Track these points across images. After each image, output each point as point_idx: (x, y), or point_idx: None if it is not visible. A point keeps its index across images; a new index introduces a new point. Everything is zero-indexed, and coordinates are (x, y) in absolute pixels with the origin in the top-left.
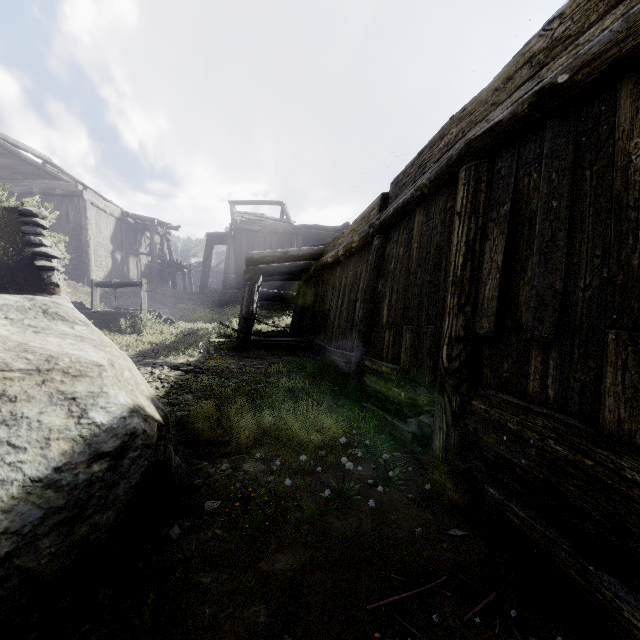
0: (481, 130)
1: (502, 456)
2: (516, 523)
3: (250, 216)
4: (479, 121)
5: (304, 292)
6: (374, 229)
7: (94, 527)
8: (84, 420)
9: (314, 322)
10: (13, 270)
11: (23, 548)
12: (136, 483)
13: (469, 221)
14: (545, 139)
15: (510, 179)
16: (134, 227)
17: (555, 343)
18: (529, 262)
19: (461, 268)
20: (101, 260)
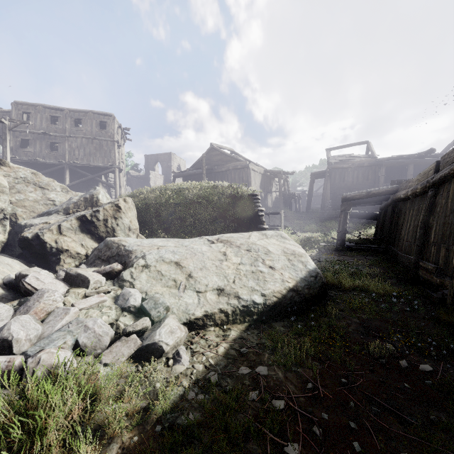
0: None
1: None
2: None
3: (341, 158)
4: None
5: (384, 214)
6: (429, 184)
7: (313, 291)
8: (306, 267)
9: (390, 235)
10: (252, 217)
11: (302, 290)
12: (320, 285)
13: None
14: None
15: None
16: (269, 177)
17: None
18: None
19: None
20: None
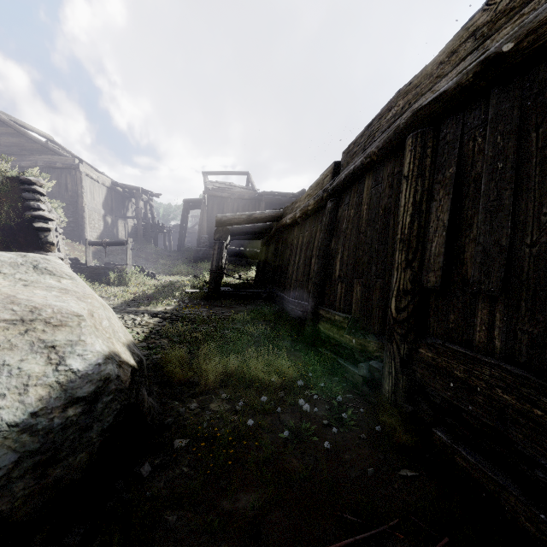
0: (427, 100)
1: (449, 401)
2: (464, 466)
3: (220, 185)
4: (425, 93)
5: (266, 249)
6: (327, 193)
7: (67, 469)
8: (61, 367)
9: (275, 275)
10: (15, 231)
11: None
12: (109, 426)
13: (416, 184)
14: (490, 105)
15: (455, 144)
16: (122, 195)
17: (501, 296)
18: (474, 220)
19: (408, 227)
20: (94, 223)
